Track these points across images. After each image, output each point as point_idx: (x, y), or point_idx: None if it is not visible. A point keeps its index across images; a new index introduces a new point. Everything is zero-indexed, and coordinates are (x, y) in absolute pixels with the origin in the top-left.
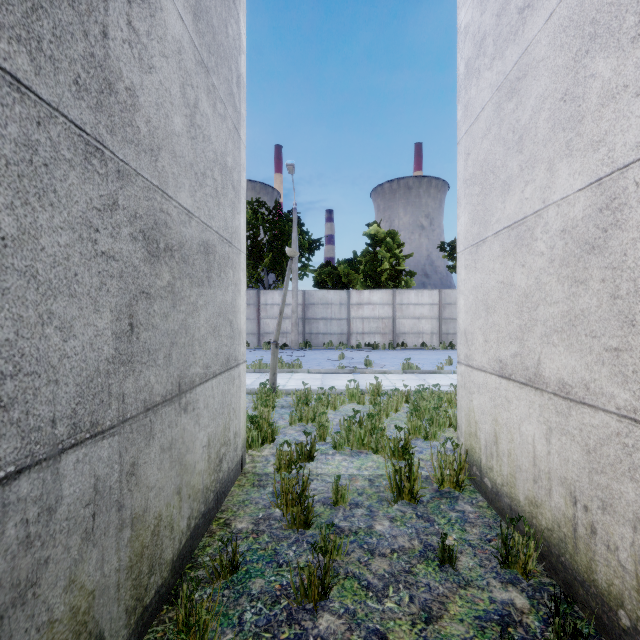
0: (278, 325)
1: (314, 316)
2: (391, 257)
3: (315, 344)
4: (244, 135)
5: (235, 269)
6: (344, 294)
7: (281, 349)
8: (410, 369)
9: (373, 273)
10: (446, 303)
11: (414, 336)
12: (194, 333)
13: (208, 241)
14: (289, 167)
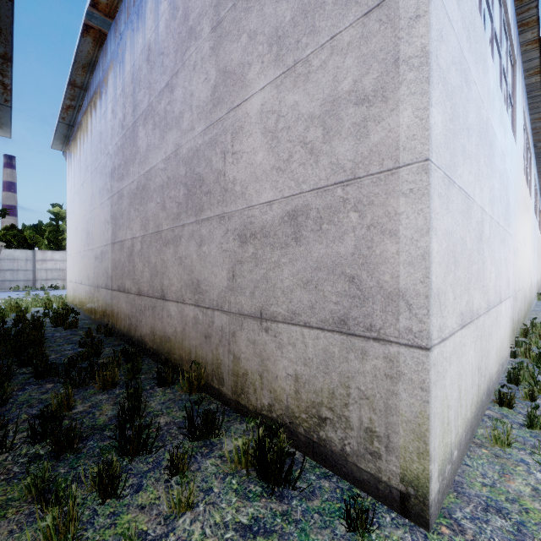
0: None
1: (1, 268)
2: None
3: (2, 288)
4: None
5: None
6: (30, 253)
7: None
8: None
9: (56, 240)
10: None
11: None
12: None
13: None
14: None
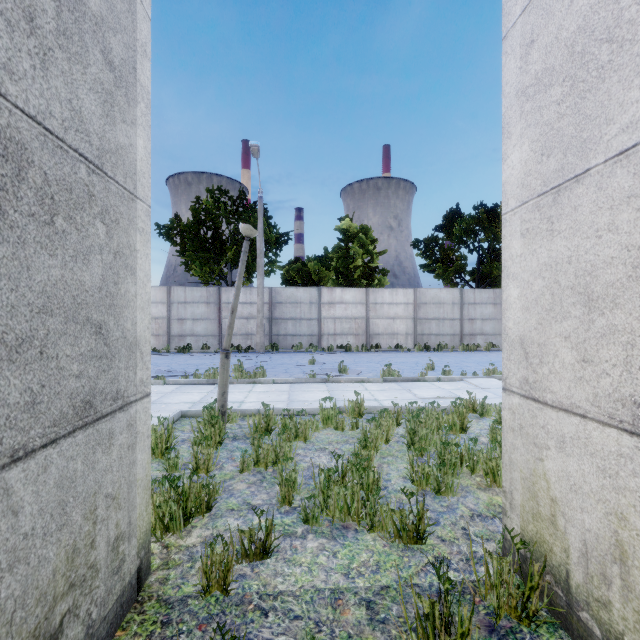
0: (229, 327)
1: (282, 316)
2: (364, 253)
3: (283, 346)
4: None
5: (115, 224)
6: (314, 292)
7: (245, 352)
8: (391, 376)
9: (345, 270)
10: (421, 302)
11: (388, 337)
12: None
13: None
14: (253, 149)
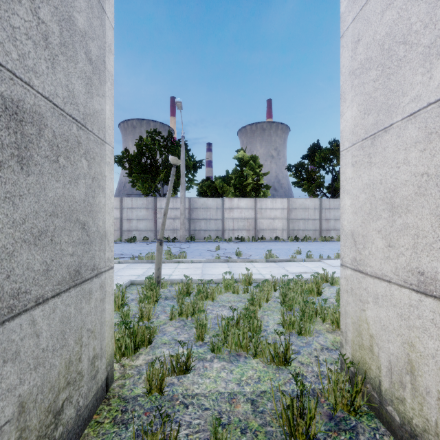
0: (162, 225)
1: (197, 217)
2: (253, 174)
3: (198, 238)
4: (111, 13)
5: (93, 160)
6: (219, 201)
7: (172, 242)
8: (271, 258)
9: (241, 186)
10: (292, 208)
11: (270, 232)
12: None
13: (19, 101)
14: (178, 104)
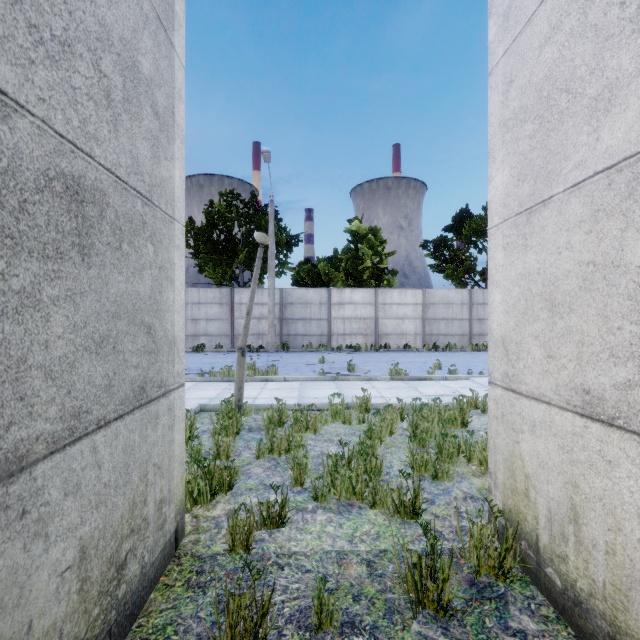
0: (245, 328)
1: (292, 316)
2: (373, 255)
3: (293, 346)
4: (181, 48)
5: (160, 244)
6: (324, 293)
7: (256, 352)
8: (398, 375)
9: (355, 271)
10: (430, 303)
11: (397, 337)
12: (26, 354)
13: (80, 178)
14: (265, 154)
